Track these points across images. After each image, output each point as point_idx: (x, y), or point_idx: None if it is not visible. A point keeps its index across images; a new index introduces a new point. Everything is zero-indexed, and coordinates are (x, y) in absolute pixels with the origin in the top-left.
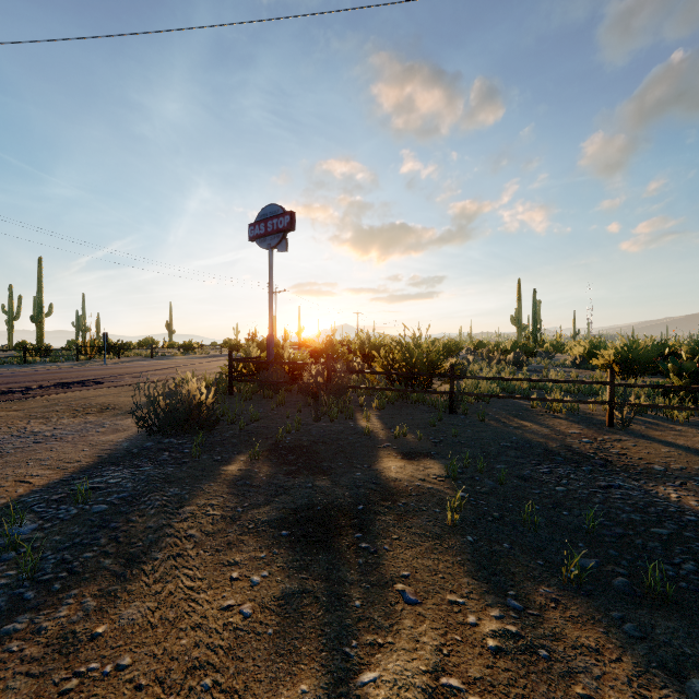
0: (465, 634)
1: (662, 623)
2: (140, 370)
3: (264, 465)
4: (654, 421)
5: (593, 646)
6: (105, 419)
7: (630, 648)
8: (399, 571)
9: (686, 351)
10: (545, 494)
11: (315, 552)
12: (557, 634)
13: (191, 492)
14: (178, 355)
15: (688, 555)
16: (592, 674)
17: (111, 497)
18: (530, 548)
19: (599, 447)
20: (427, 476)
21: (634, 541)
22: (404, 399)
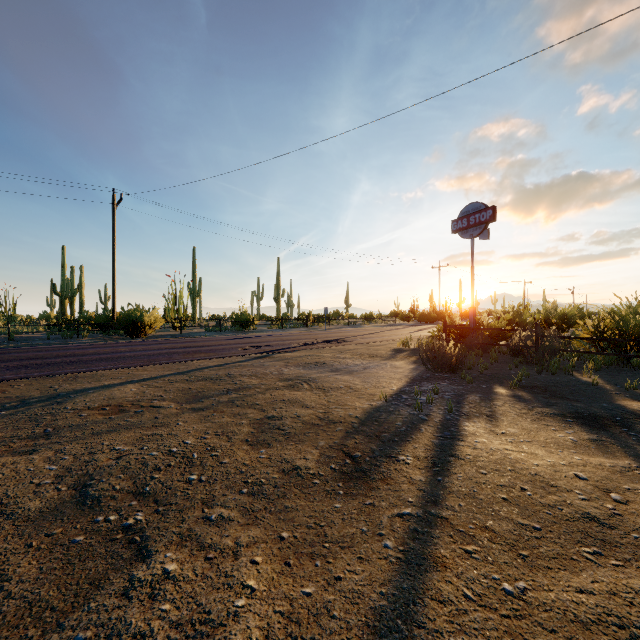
0: None
1: None
2: (357, 334)
3: (521, 392)
4: None
5: None
6: (381, 361)
7: None
8: None
9: None
10: None
11: (596, 430)
12: None
13: (490, 397)
14: (365, 324)
15: None
16: None
17: (446, 393)
18: None
19: None
20: None
21: None
22: (617, 365)
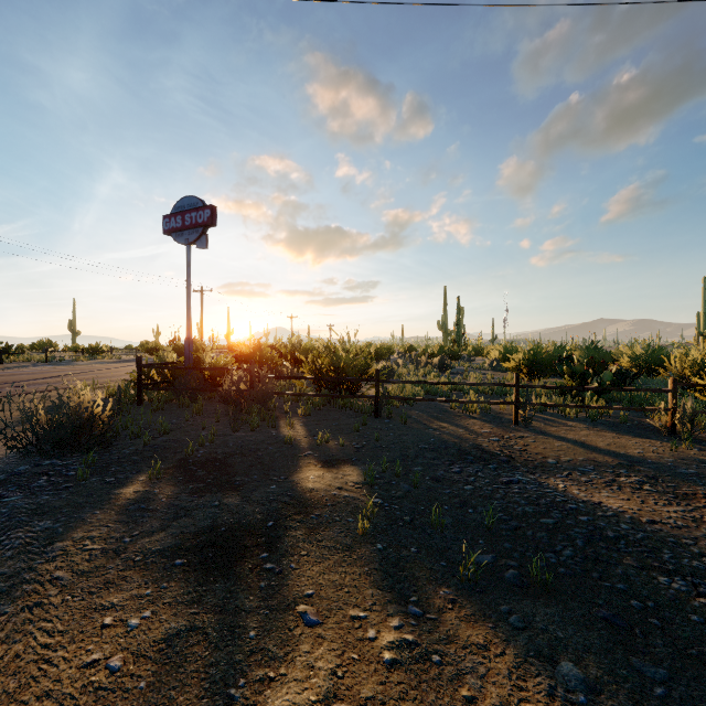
0: (363, 650)
1: (542, 610)
2: (27, 378)
3: (167, 485)
4: (552, 418)
5: (482, 643)
6: None
7: (513, 640)
8: (303, 591)
9: (579, 354)
10: (454, 493)
11: (212, 580)
12: (451, 636)
13: (67, 523)
14: (82, 360)
15: (568, 541)
16: (478, 673)
17: None
18: (435, 550)
19: (505, 444)
20: (345, 484)
21: (525, 532)
22: (332, 404)
